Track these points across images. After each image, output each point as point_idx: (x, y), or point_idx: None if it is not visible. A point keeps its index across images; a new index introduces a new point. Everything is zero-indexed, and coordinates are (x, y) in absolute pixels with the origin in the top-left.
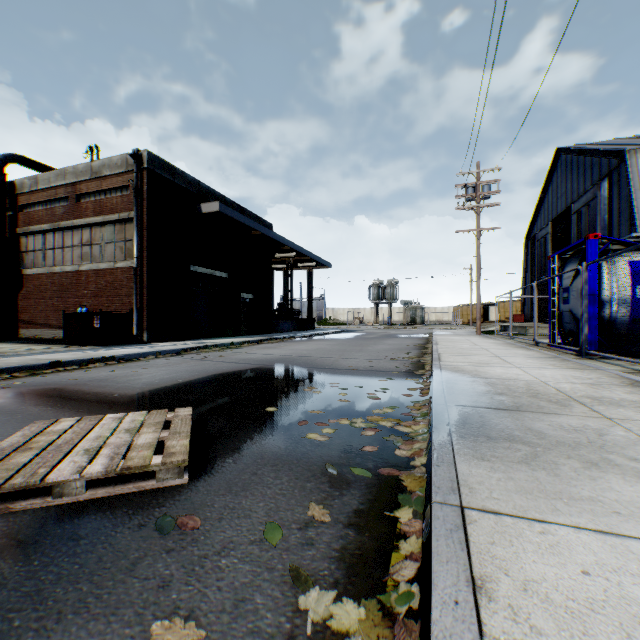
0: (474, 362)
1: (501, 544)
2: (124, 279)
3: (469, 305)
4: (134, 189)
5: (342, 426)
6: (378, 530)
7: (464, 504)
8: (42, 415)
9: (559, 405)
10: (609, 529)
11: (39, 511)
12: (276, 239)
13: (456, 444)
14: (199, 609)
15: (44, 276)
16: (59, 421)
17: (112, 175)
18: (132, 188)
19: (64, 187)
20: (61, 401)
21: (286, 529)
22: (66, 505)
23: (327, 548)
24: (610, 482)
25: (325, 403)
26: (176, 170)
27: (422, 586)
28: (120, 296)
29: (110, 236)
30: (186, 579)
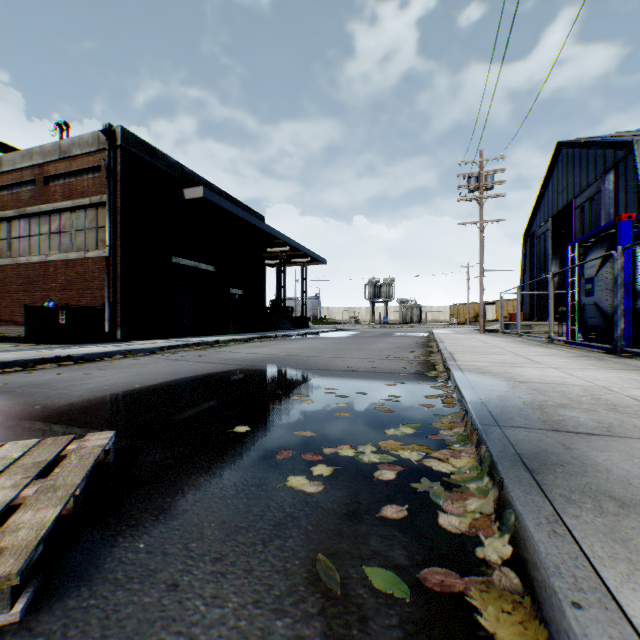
0: (496, 362)
1: None
2: (96, 270)
3: (466, 304)
4: (106, 169)
5: (343, 459)
6: None
7: None
8: None
9: None
10: None
11: None
12: (267, 231)
13: (570, 521)
14: None
15: (9, 268)
16: None
17: (83, 155)
18: (105, 169)
19: (31, 169)
20: None
21: None
22: None
23: None
24: None
25: (318, 418)
26: (155, 151)
27: None
28: (92, 289)
29: (81, 223)
30: None
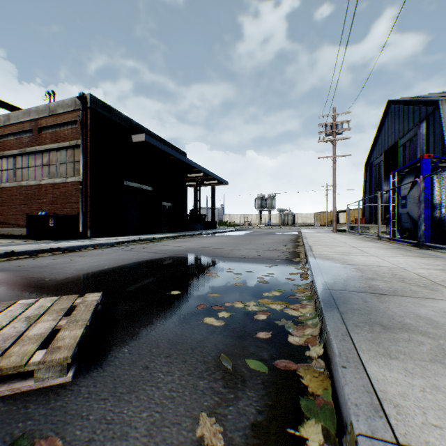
0: (339, 252)
1: None
2: (73, 190)
3: (325, 212)
4: (80, 123)
5: (236, 309)
6: None
7: (400, 439)
8: None
9: (429, 289)
10: None
11: None
12: (188, 163)
13: (354, 335)
14: None
15: (14, 188)
16: None
17: (64, 113)
18: (79, 122)
19: (29, 122)
20: None
21: None
22: None
23: None
24: None
25: (222, 286)
26: (113, 110)
27: None
28: (70, 203)
29: (63, 158)
30: None
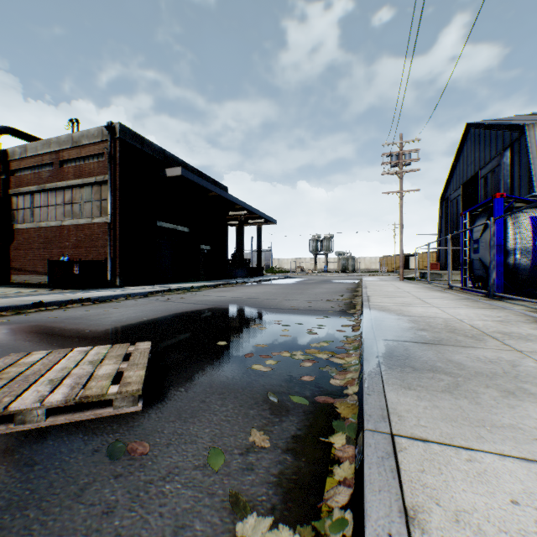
0: (398, 303)
1: (431, 472)
2: (100, 232)
3: (393, 256)
4: (108, 156)
5: (283, 358)
6: (314, 455)
7: (394, 432)
8: (20, 348)
9: (474, 339)
10: (532, 456)
11: (2, 437)
12: (230, 199)
13: (385, 374)
14: (139, 536)
15: (32, 230)
16: (31, 354)
17: (90, 144)
18: (107, 155)
19: (49, 154)
20: (39, 336)
21: (228, 454)
22: (27, 431)
23: (266, 473)
24: (528, 410)
25: (269, 338)
26: (144, 140)
27: (355, 512)
28: (97, 247)
29: (88, 196)
30: (130, 505)
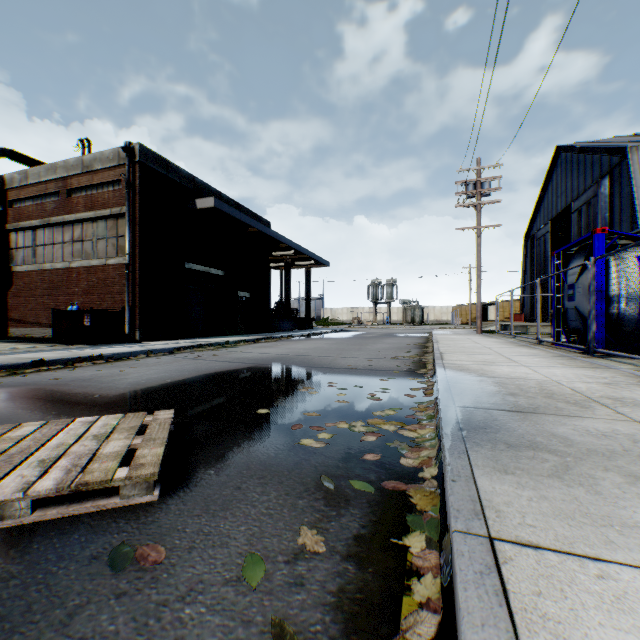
0: (478, 361)
1: (550, 595)
2: (116, 276)
3: (468, 305)
4: (126, 183)
5: (340, 430)
6: (384, 564)
7: (493, 534)
8: (10, 418)
9: (579, 407)
10: None
11: None
12: (273, 236)
13: (472, 453)
14: None
15: (34, 273)
16: (21, 426)
17: (104, 169)
18: (124, 182)
19: (55, 182)
20: (35, 402)
21: (270, 563)
22: (6, 530)
23: (320, 590)
24: None
25: (322, 404)
26: (170, 164)
27: None
28: (112, 294)
29: (102, 232)
30: (135, 639)
